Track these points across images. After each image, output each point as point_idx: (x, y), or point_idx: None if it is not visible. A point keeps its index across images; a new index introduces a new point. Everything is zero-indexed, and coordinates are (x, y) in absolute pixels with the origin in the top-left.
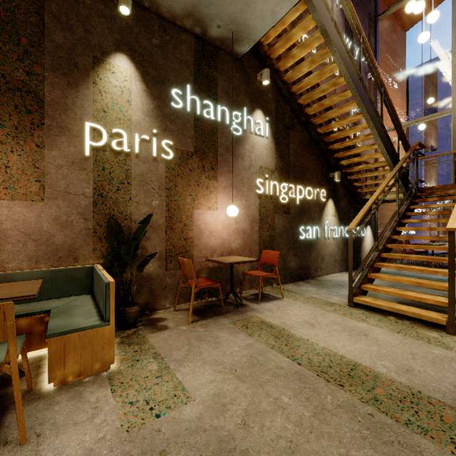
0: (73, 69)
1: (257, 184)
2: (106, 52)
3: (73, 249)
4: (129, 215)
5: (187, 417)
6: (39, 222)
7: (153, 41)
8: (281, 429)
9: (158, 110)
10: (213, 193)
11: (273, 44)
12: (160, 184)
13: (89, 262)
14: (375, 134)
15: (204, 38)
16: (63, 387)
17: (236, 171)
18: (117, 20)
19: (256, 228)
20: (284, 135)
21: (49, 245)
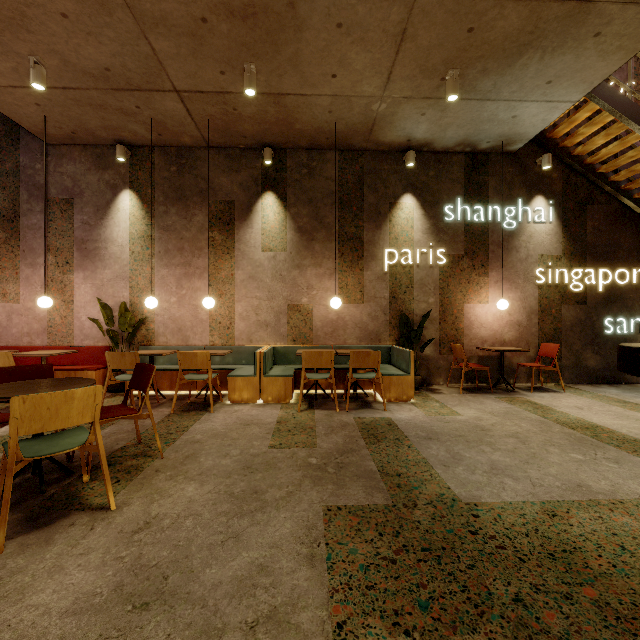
0: (378, 216)
1: (536, 274)
2: (397, 197)
3: (378, 334)
4: (412, 311)
5: (459, 418)
6: (361, 317)
7: (429, 174)
8: (514, 429)
9: (433, 226)
10: (483, 288)
11: (554, 128)
12: (435, 285)
13: (387, 343)
14: None
15: (474, 152)
16: (390, 402)
17: (510, 264)
18: (404, 171)
19: (534, 320)
20: (577, 213)
21: (366, 331)
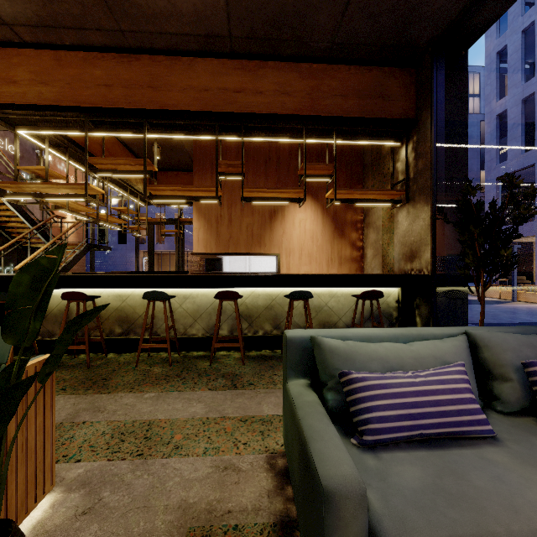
0: None
1: None
2: None
3: None
4: None
5: None
6: None
7: None
8: None
9: None
10: None
11: None
12: None
13: None
14: (12, 208)
15: None
16: None
17: None
18: None
19: None
20: None
21: None
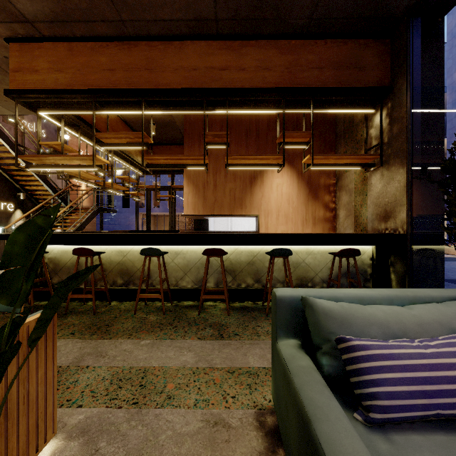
0: None
1: None
2: None
3: None
4: None
5: None
6: None
7: None
8: None
9: None
10: None
11: None
12: None
13: None
14: (39, 178)
15: None
16: None
17: None
18: None
19: None
20: None
21: None
